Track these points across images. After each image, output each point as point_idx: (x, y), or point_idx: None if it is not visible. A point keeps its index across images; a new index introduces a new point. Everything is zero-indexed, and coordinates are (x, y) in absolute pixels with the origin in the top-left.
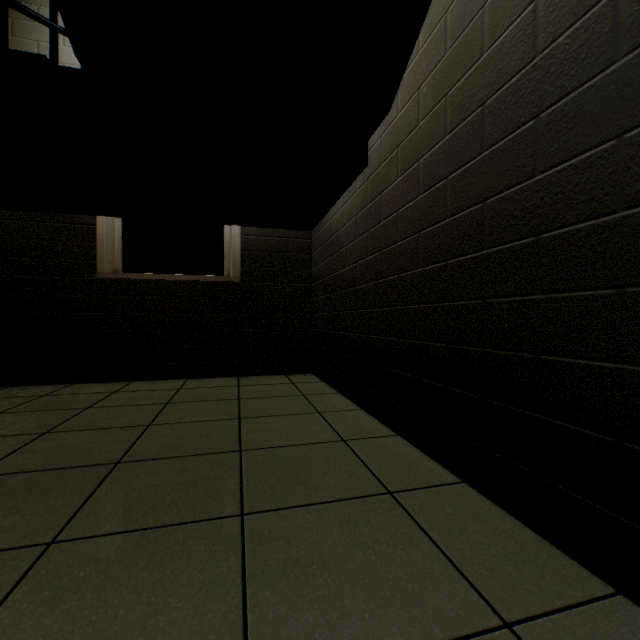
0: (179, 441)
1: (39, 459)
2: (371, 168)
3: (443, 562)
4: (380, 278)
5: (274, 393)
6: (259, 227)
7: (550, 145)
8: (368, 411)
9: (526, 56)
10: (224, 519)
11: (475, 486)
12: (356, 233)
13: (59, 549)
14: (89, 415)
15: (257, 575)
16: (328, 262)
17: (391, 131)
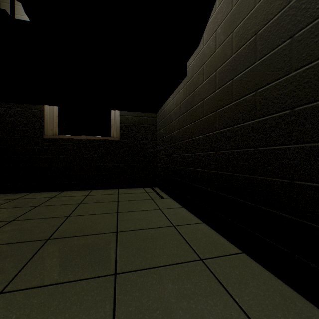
0: (83, 226)
1: (5, 237)
2: (188, 77)
3: (237, 309)
4: (193, 137)
5: (136, 198)
6: (129, 111)
7: (301, 53)
8: (187, 208)
9: (284, 2)
10: (104, 277)
11: (250, 256)
12: (180, 113)
13: (4, 298)
14: (37, 210)
15: (122, 318)
16: (165, 129)
17: (200, 56)
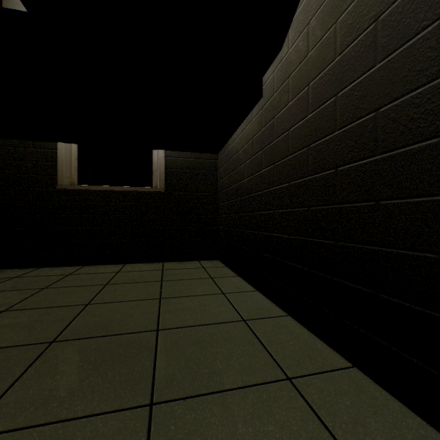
0: (108, 320)
1: None
2: (265, 99)
3: None
4: (273, 186)
5: (189, 276)
6: (179, 151)
7: None
8: (262, 293)
9: None
10: (133, 410)
11: (367, 373)
12: (252, 152)
13: None
14: (43, 295)
15: None
16: (230, 176)
17: (282, 65)
